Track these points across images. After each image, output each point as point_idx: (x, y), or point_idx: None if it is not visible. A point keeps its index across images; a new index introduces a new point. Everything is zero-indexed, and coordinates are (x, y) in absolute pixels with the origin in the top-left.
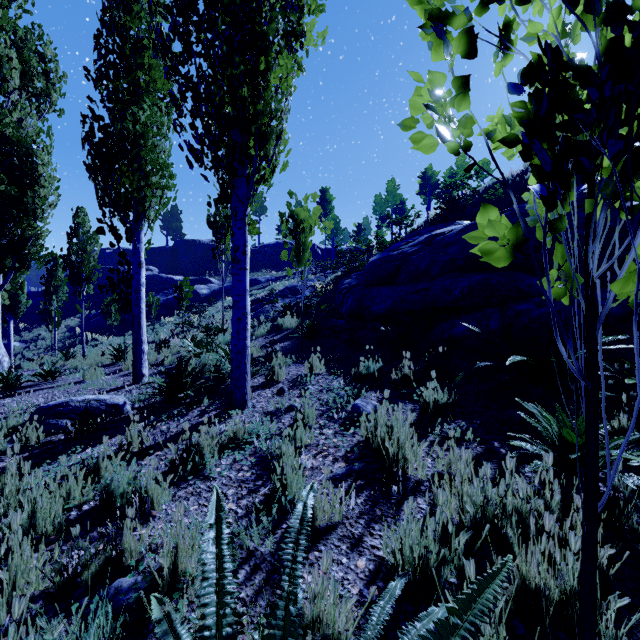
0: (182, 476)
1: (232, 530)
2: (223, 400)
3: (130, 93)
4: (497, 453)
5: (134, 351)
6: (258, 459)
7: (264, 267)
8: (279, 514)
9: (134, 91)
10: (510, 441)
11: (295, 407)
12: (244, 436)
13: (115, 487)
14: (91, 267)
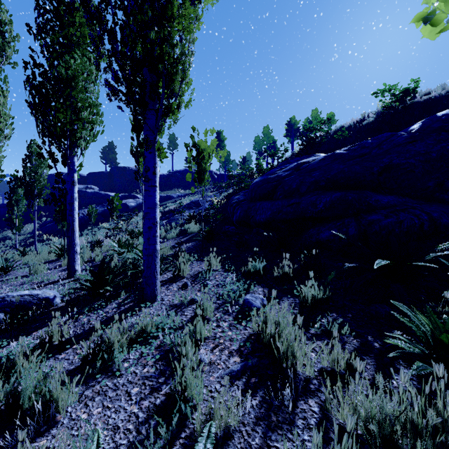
0: (92, 372)
1: (131, 441)
2: (137, 293)
3: (63, 45)
4: (372, 347)
5: (68, 252)
6: (162, 353)
7: (176, 187)
8: (178, 420)
9: (68, 44)
10: (386, 339)
11: (196, 300)
12: (151, 330)
13: (22, 391)
14: (41, 185)
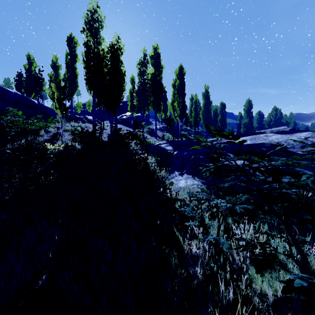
0: None
1: None
2: None
3: None
4: None
5: None
6: None
7: None
8: None
9: None
10: None
11: None
12: None
13: None
14: None
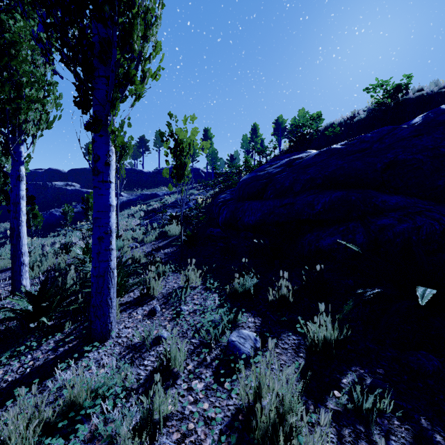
0: None
1: None
2: (88, 324)
3: (0, 1)
4: None
5: (12, 263)
6: None
7: (162, 185)
8: None
9: (9, 3)
10: None
11: (163, 338)
12: (85, 402)
13: None
14: (2, 181)
